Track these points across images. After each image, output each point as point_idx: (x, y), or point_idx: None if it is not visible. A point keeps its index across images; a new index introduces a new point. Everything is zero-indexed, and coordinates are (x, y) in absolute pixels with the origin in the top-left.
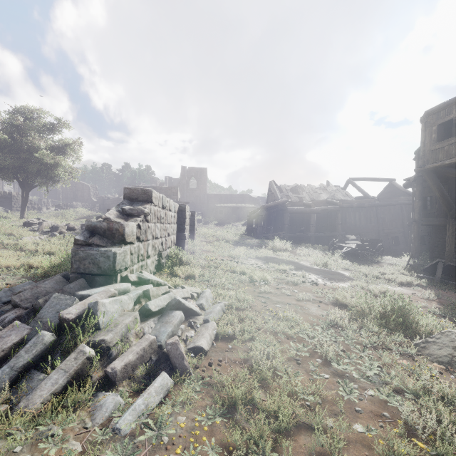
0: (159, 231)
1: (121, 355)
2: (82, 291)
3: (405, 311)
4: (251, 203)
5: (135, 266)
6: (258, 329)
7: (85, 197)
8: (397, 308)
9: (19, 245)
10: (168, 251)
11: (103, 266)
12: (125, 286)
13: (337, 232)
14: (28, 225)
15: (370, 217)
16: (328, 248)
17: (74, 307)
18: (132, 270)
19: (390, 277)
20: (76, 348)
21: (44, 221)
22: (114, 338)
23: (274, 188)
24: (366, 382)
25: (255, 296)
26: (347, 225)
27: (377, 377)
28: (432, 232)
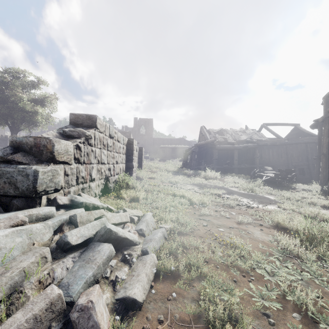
0: (106, 157)
1: None
2: None
3: None
4: (186, 145)
5: (73, 188)
6: (206, 261)
7: None
8: None
9: None
10: (117, 177)
11: (21, 187)
12: (47, 211)
13: (255, 165)
14: None
15: (281, 153)
16: (250, 177)
17: None
18: (67, 192)
19: (313, 201)
20: None
21: None
22: None
23: (204, 131)
24: None
25: (196, 218)
26: (262, 159)
27: None
28: None
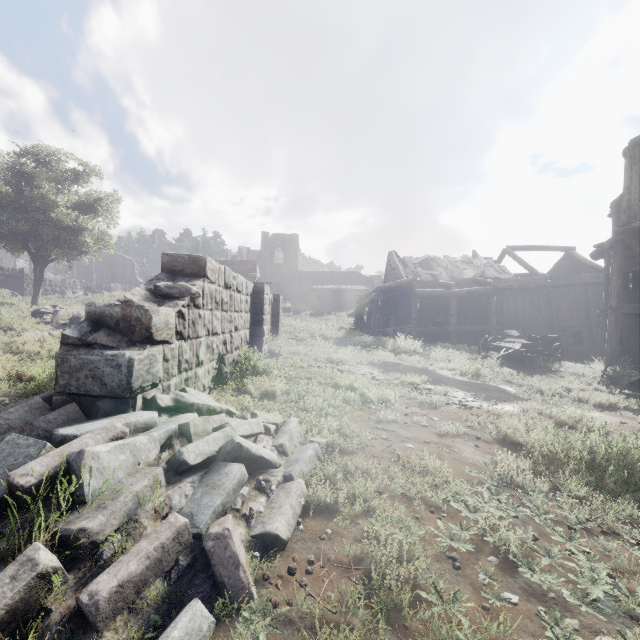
0: (220, 323)
1: (116, 562)
2: (67, 426)
3: (629, 458)
4: (362, 284)
5: (174, 380)
6: (379, 492)
7: (127, 276)
8: (616, 455)
9: (16, 344)
10: (236, 354)
11: (110, 383)
12: (148, 417)
13: (489, 326)
14: (39, 315)
15: (539, 304)
16: (478, 349)
17: (39, 461)
18: (167, 387)
19: (581, 395)
20: (21, 553)
21: (62, 310)
22: (108, 522)
23: (396, 261)
24: (592, 612)
25: (370, 427)
26: (504, 315)
27: (610, 599)
28: (635, 326)
